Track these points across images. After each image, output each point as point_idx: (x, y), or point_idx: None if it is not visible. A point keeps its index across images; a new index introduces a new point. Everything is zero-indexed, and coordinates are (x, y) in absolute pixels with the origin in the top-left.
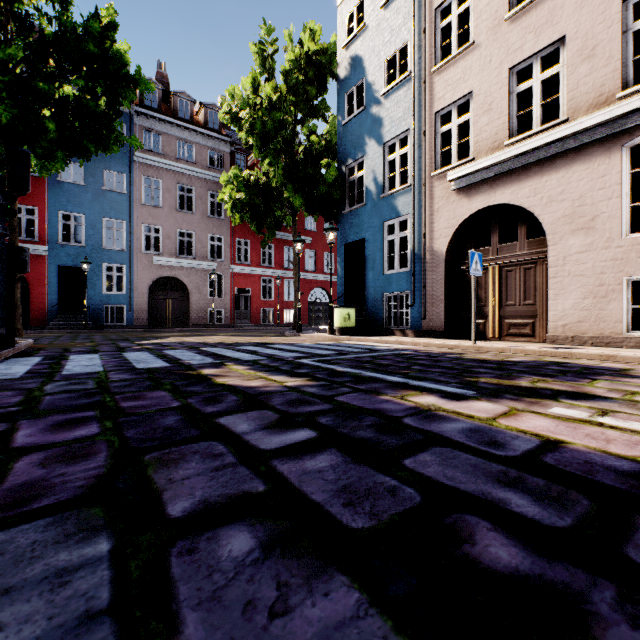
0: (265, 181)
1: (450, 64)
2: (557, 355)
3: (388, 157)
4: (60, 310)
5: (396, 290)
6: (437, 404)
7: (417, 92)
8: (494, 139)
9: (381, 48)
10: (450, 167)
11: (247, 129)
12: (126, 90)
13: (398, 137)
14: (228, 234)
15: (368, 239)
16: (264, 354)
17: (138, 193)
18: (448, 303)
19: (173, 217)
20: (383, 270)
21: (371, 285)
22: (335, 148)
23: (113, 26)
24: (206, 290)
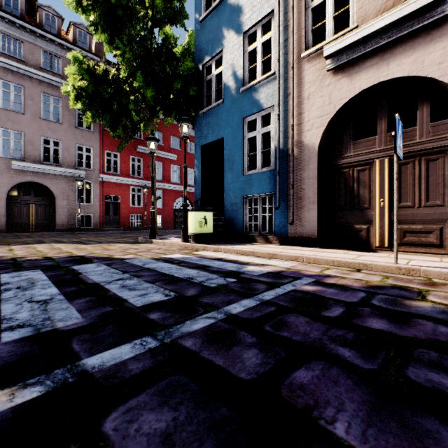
0: (115, 73)
1: None
2: None
3: (248, 47)
4: None
5: (258, 192)
6: None
7: None
8: None
9: None
10: (325, 42)
11: (88, 3)
12: None
13: (260, 23)
14: (97, 146)
15: (226, 138)
16: None
17: None
18: (320, 205)
19: (37, 124)
20: (243, 170)
21: (230, 187)
22: (193, 56)
23: None
24: (74, 196)
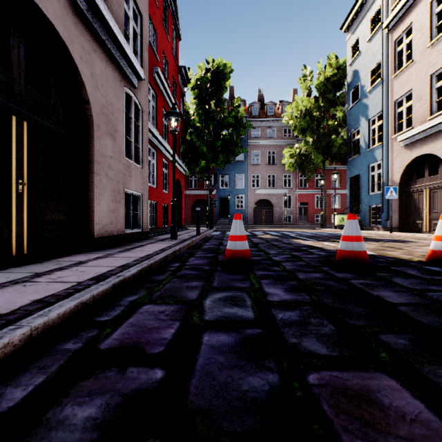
0: (304, 150)
1: (401, 73)
2: (419, 238)
3: (371, 127)
4: (220, 217)
5: (374, 204)
6: (298, 240)
7: (385, 90)
8: (423, 116)
9: (367, 65)
10: (400, 133)
11: (293, 129)
12: (242, 131)
13: (376, 115)
14: (294, 172)
15: (361, 175)
16: (283, 233)
17: (249, 160)
18: (402, 211)
19: (265, 168)
20: (368, 192)
21: (362, 201)
22: None
23: (238, 106)
24: (282, 205)
